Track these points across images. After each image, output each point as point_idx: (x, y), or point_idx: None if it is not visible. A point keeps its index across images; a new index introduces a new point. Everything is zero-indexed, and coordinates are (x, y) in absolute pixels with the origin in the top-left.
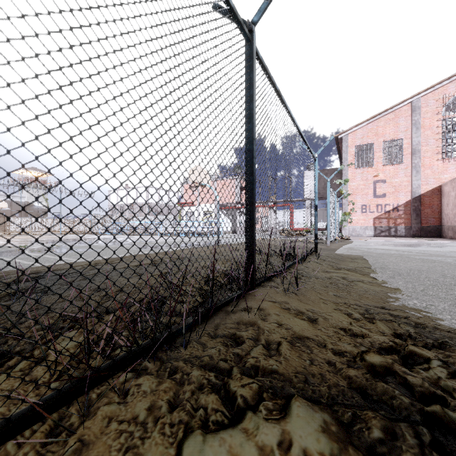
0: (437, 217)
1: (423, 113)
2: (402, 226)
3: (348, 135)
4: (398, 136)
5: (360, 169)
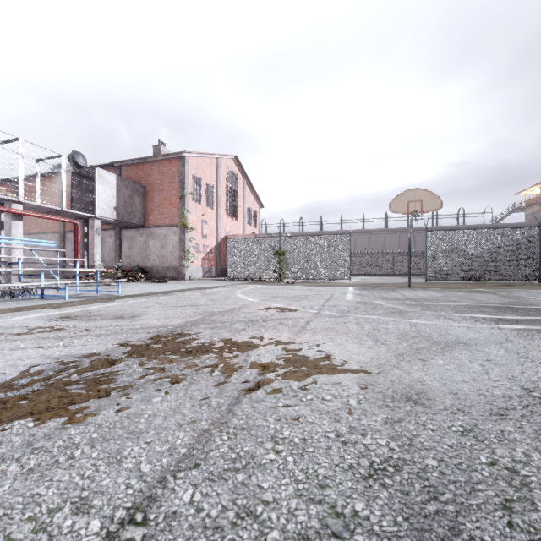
0: (225, 261)
1: (221, 172)
2: (214, 267)
3: (188, 158)
4: (212, 183)
5: (195, 203)
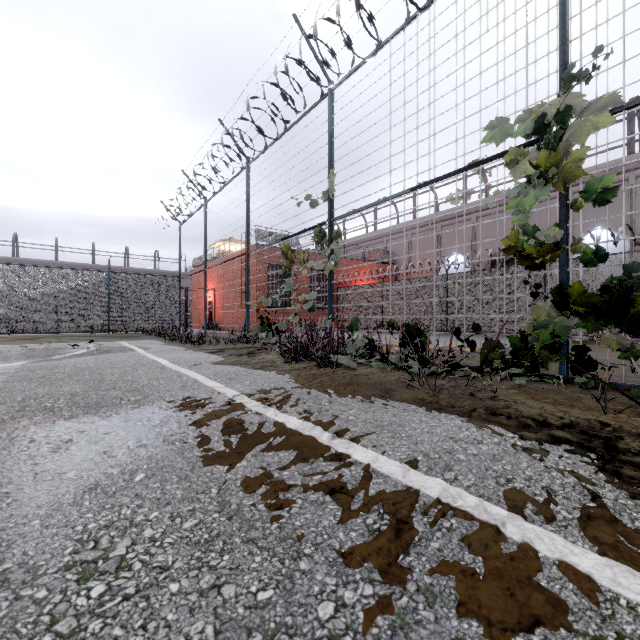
0: None
1: None
2: None
3: None
4: None
5: None
